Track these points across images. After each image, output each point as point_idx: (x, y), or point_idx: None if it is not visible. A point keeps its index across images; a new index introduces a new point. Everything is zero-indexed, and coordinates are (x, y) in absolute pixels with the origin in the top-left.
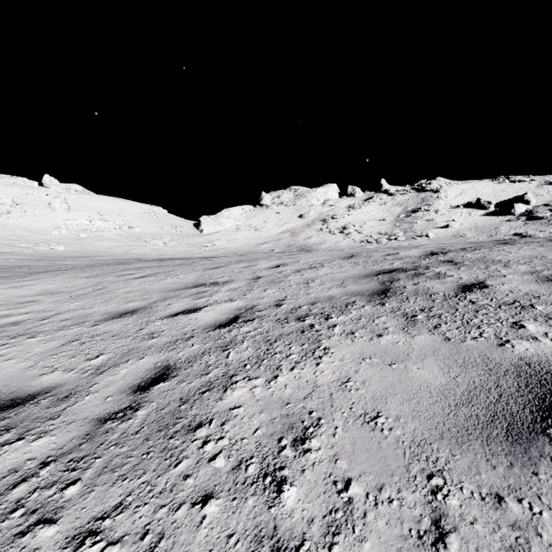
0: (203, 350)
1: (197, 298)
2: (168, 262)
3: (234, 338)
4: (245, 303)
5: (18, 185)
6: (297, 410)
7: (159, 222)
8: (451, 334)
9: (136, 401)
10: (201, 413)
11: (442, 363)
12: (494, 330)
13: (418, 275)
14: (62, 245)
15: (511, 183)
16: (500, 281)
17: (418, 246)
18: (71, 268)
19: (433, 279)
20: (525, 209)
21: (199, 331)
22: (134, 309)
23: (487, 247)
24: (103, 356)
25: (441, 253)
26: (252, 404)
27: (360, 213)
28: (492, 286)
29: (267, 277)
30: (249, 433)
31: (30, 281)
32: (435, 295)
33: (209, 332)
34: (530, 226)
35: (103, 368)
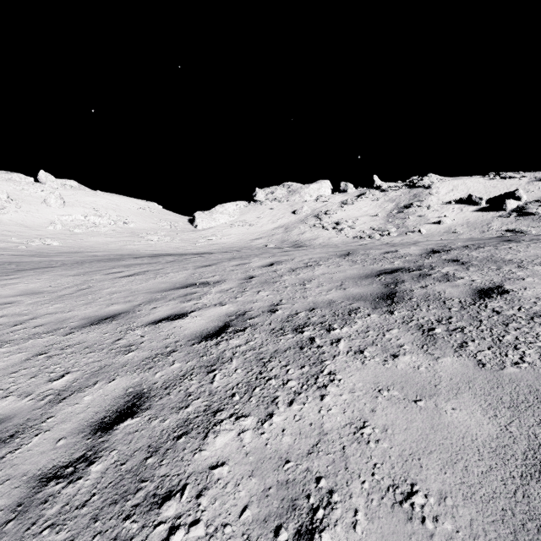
0: (185, 371)
1: (184, 301)
2: (160, 259)
3: (221, 354)
4: (236, 307)
5: (14, 181)
6: (299, 475)
7: (153, 218)
8: (484, 356)
9: (93, 448)
10: (172, 473)
11: (483, 401)
12: (537, 353)
13: (424, 276)
14: (56, 240)
15: (501, 179)
16: (520, 285)
17: (416, 243)
18: (60, 265)
19: (442, 282)
20: (516, 205)
21: (183, 343)
22: (115, 313)
23: (491, 244)
24: (68, 376)
25: (442, 250)
26: (239, 461)
27: (353, 209)
28: (514, 292)
29: (261, 276)
30: (234, 514)
31: (14, 279)
32: (449, 301)
33: (193, 345)
34: (521, 222)
35: (65, 394)
